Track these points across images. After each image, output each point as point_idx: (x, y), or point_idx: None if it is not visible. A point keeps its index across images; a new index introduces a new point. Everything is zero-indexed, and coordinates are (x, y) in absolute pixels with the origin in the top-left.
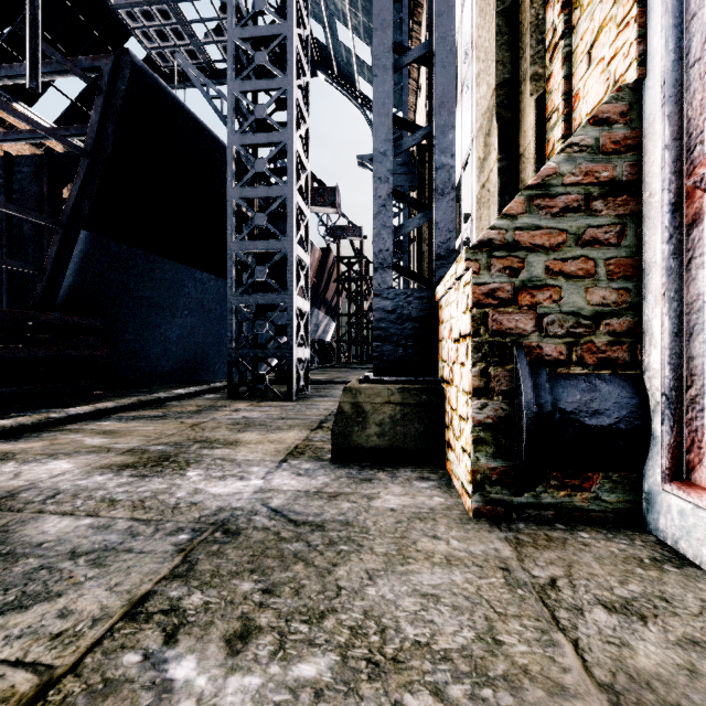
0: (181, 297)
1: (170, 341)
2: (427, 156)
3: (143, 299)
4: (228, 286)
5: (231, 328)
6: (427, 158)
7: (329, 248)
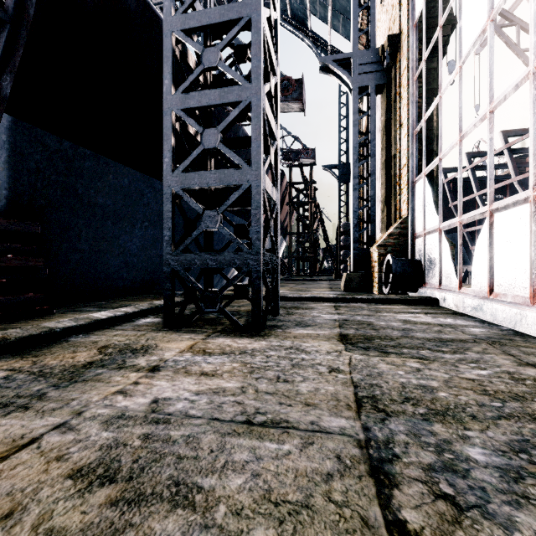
0: (140, 207)
1: (131, 253)
2: (400, 46)
3: (96, 206)
4: (165, 161)
5: (168, 223)
6: (400, 49)
7: (283, 173)
